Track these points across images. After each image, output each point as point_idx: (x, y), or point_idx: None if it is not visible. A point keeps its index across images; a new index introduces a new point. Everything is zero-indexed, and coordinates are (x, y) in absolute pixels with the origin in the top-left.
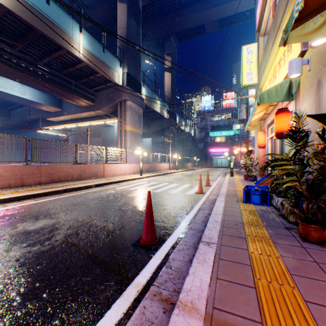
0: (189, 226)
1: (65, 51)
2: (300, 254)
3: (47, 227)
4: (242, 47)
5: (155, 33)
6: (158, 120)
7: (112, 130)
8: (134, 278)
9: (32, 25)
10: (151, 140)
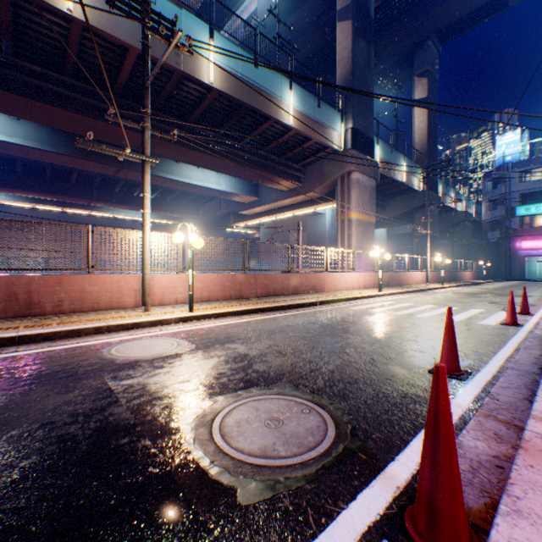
0: (507, 366)
1: (272, 121)
2: None
3: (306, 342)
4: None
5: (394, 45)
6: (401, 197)
7: (322, 219)
8: (450, 400)
9: (240, 101)
10: (384, 232)
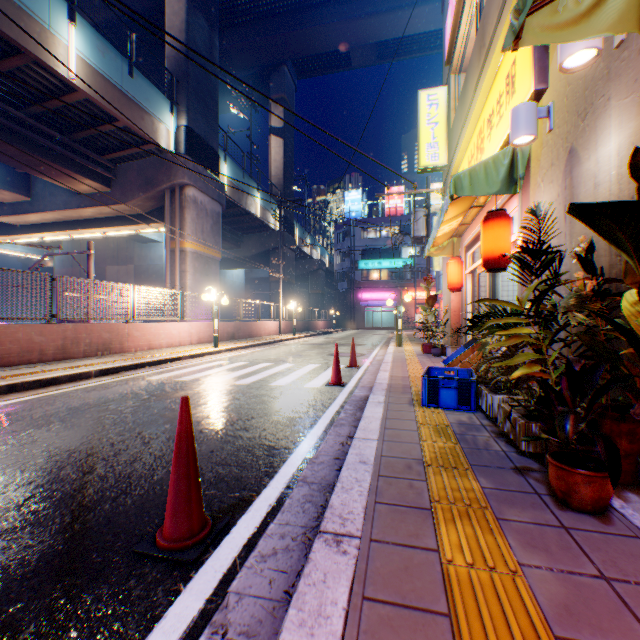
0: (300, 475)
1: (31, 59)
2: (564, 555)
3: None
4: (420, 93)
5: (250, 54)
6: (258, 234)
7: (158, 249)
8: None
9: None
10: (243, 274)
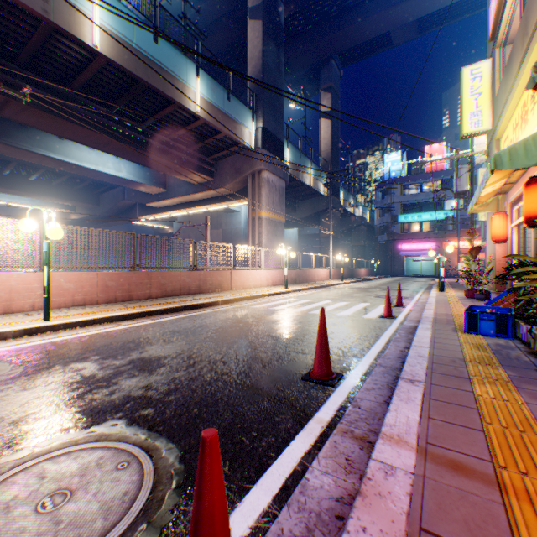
0: (376, 362)
1: (177, 106)
2: None
3: (183, 352)
4: (462, 69)
5: (304, 57)
6: (310, 199)
7: (237, 217)
8: (314, 414)
9: (136, 75)
10: (296, 232)
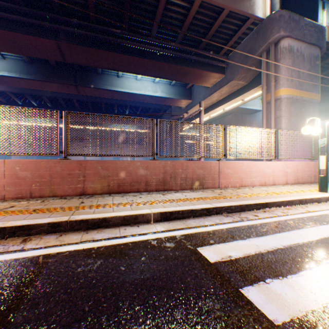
0: None
1: None
2: None
3: None
4: None
5: None
6: None
7: (259, 116)
8: None
9: None
10: None
